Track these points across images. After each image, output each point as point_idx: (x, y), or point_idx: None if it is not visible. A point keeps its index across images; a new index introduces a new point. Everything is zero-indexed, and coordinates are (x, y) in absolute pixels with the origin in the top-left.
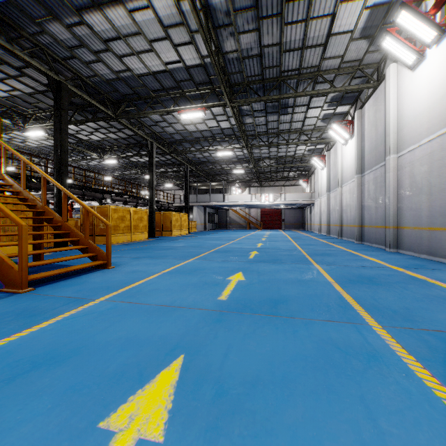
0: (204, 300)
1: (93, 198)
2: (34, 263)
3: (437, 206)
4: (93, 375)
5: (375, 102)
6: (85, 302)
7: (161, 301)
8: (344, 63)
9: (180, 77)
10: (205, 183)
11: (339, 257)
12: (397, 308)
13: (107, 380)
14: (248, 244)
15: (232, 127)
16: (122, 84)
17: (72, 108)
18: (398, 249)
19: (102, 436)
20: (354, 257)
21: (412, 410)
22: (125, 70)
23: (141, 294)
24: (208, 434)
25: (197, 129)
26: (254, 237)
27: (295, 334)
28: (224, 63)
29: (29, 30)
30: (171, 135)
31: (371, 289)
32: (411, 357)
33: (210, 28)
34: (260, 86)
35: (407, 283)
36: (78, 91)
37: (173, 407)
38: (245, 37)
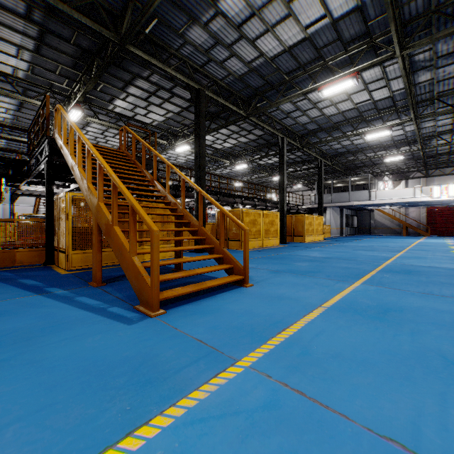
0: None
1: (226, 203)
2: (168, 276)
3: None
4: None
5: None
6: (221, 362)
7: (373, 412)
8: None
9: (323, 41)
10: (343, 179)
11: None
12: None
13: None
14: (436, 261)
15: (392, 96)
16: (254, 76)
17: (209, 118)
18: None
19: None
20: None
21: None
22: (257, 57)
23: (314, 365)
24: None
25: (338, 110)
26: (431, 248)
27: None
28: None
29: (175, 45)
30: (304, 126)
31: None
32: None
33: None
34: None
35: None
36: (213, 96)
37: None
38: None
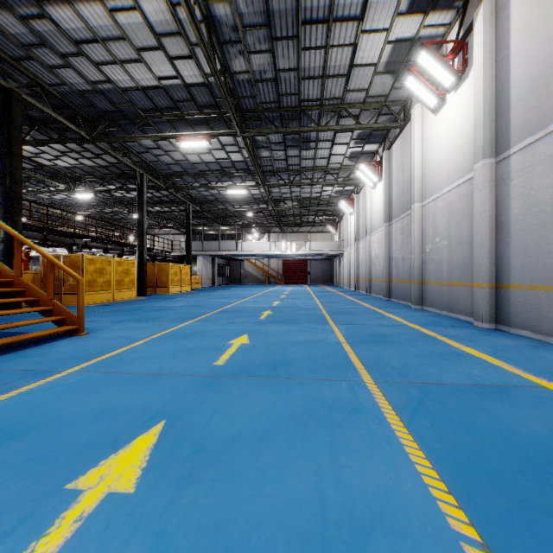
0: (197, 366)
1: (59, 244)
2: None
3: (456, 260)
4: (59, 447)
5: (402, 144)
6: (49, 374)
7: (146, 369)
8: (369, 98)
9: (179, 96)
10: (214, 227)
11: (360, 315)
12: (397, 365)
13: (76, 449)
14: (262, 303)
15: (245, 161)
16: (100, 98)
17: (29, 123)
18: (423, 305)
19: (70, 495)
20: (376, 315)
21: (372, 448)
22: (104, 81)
23: (122, 363)
24: (179, 483)
25: (202, 160)
26: (272, 294)
27: (288, 394)
28: (232, 84)
29: None
30: (168, 166)
31: (379, 348)
32: (390, 407)
33: (214, 43)
34: (277, 114)
35: (417, 340)
36: (37, 103)
37: (147, 465)
38: (257, 57)
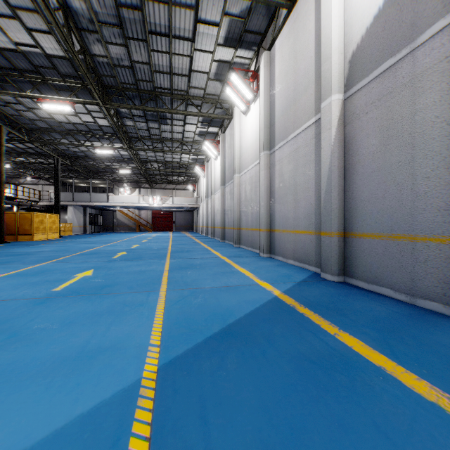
0: (36, 293)
1: None
2: None
3: (255, 214)
4: None
5: (231, 131)
6: None
7: None
8: (207, 95)
9: (40, 63)
10: (85, 180)
11: (194, 253)
12: (190, 280)
13: None
14: (123, 246)
15: (112, 126)
16: None
17: None
18: (240, 244)
19: None
20: (205, 252)
21: (135, 320)
22: None
23: None
24: None
25: (68, 120)
26: (137, 239)
27: (101, 302)
28: (93, 63)
29: None
30: (33, 121)
31: (187, 272)
32: (164, 301)
33: (72, 28)
34: (137, 94)
35: (216, 266)
36: None
37: None
38: (114, 47)
